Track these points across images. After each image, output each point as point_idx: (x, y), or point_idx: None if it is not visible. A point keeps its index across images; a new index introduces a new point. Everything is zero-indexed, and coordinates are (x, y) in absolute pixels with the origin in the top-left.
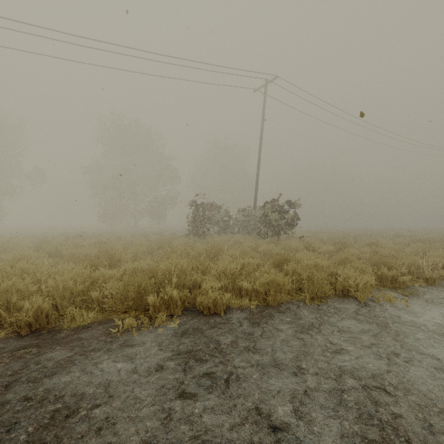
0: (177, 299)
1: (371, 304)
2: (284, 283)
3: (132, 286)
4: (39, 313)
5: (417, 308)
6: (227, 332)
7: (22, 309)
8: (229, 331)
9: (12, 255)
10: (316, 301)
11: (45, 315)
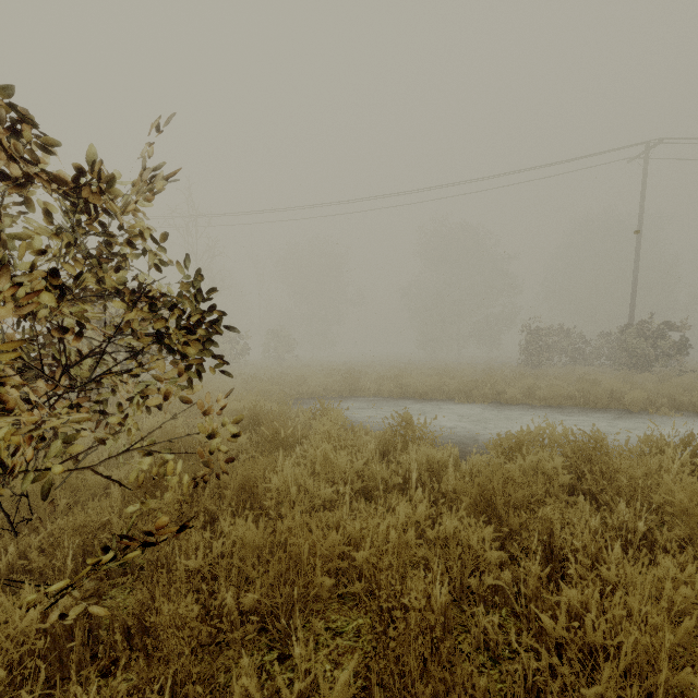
0: (488, 393)
1: (640, 413)
2: (573, 396)
3: (463, 386)
4: (423, 392)
5: (684, 419)
6: (513, 408)
7: (414, 391)
8: (514, 408)
9: (382, 372)
10: (593, 408)
11: (425, 393)
